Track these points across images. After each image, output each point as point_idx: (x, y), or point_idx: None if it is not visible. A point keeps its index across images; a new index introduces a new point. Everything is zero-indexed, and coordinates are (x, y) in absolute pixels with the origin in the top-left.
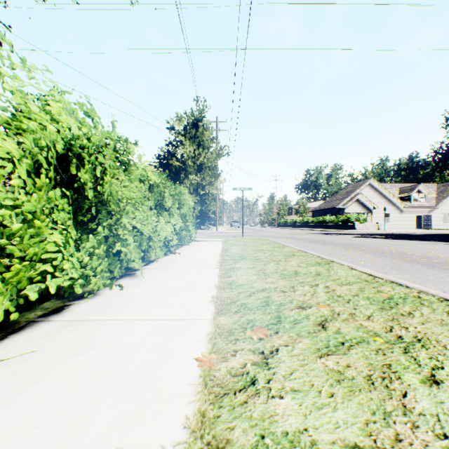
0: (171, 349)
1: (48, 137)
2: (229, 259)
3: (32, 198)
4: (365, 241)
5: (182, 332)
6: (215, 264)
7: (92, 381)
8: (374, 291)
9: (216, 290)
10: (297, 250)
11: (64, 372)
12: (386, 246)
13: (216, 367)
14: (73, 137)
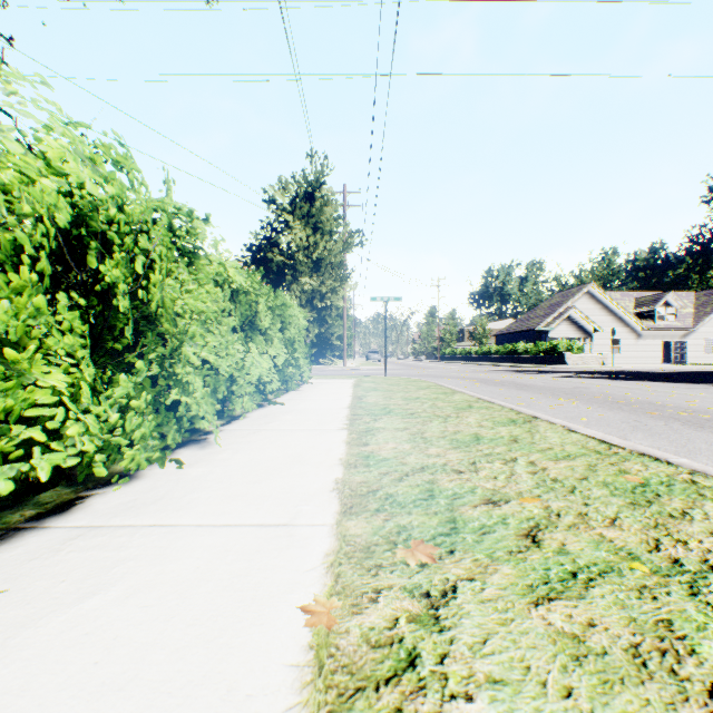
0: (258, 587)
1: (39, 199)
2: (365, 414)
3: (0, 308)
4: (584, 384)
5: (280, 552)
6: (340, 422)
7: (102, 658)
8: (614, 471)
9: (342, 468)
10: (476, 399)
11: (50, 637)
12: (619, 392)
13: (341, 626)
14: (90, 203)
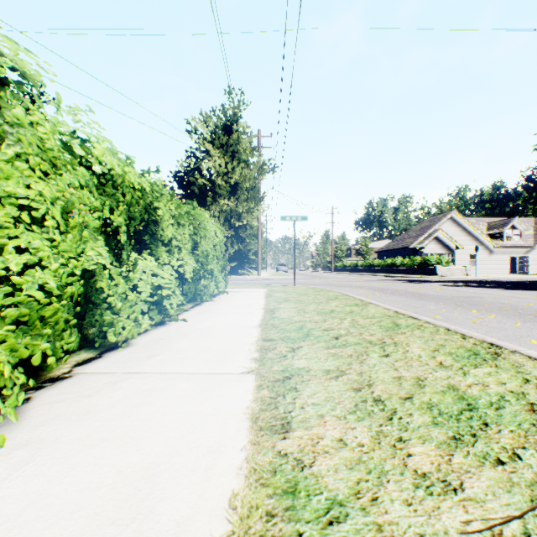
0: None
1: None
2: (279, 339)
3: None
4: (473, 293)
5: None
6: (247, 354)
7: None
8: None
9: None
10: (394, 313)
11: None
12: (517, 302)
13: None
14: None
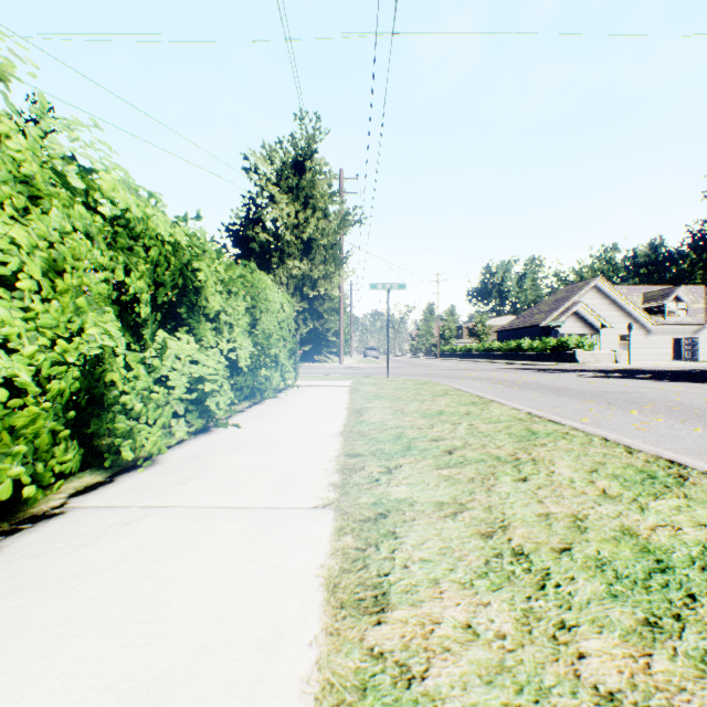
0: None
1: None
2: (368, 454)
3: None
4: (629, 386)
5: None
6: (323, 477)
7: None
8: None
9: None
10: (527, 415)
11: None
12: (690, 399)
13: None
14: None
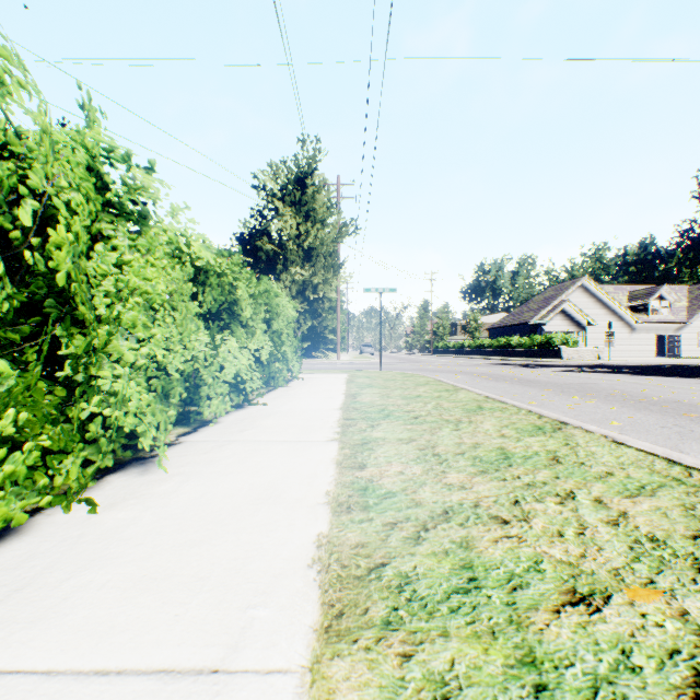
0: None
1: None
2: (360, 419)
3: None
4: (591, 379)
5: None
6: (330, 429)
7: None
8: None
9: (329, 513)
10: (484, 398)
11: None
12: (633, 388)
13: None
14: None
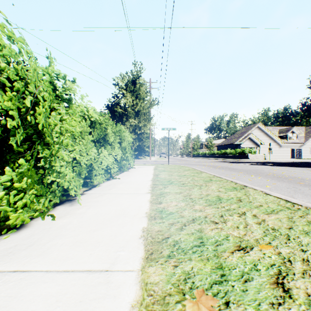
0: None
1: None
2: (159, 184)
3: None
4: (260, 168)
5: (97, 303)
6: (147, 188)
7: None
8: (305, 222)
9: (147, 220)
10: (213, 176)
11: None
12: (278, 172)
13: None
14: None
